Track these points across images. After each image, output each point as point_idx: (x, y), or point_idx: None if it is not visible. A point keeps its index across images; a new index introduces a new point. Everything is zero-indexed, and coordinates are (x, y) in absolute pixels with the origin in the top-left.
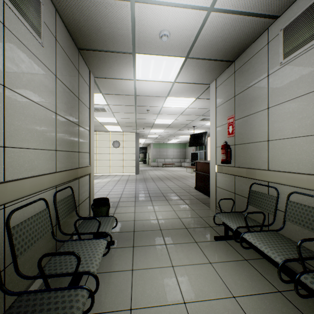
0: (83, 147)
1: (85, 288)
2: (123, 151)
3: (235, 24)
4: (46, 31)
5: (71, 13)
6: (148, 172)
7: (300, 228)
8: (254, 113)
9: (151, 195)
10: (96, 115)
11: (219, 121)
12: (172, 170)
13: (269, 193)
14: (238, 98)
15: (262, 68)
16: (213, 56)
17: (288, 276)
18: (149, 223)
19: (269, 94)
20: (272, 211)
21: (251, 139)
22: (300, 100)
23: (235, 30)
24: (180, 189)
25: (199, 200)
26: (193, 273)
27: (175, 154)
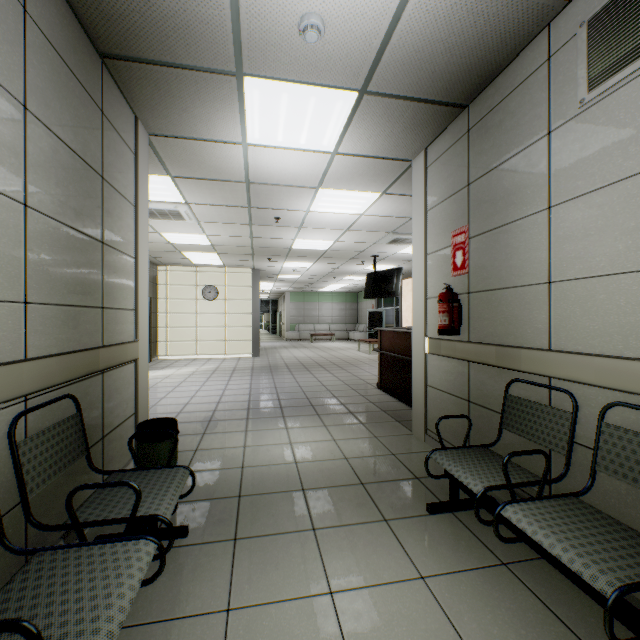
0: (117, 296)
1: None
2: (226, 307)
3: (477, 7)
4: None
5: None
6: (279, 352)
7: (630, 489)
8: (516, 220)
9: (284, 404)
10: (162, 226)
11: (432, 241)
12: (331, 347)
13: (552, 403)
14: (476, 188)
15: (534, 117)
16: (423, 91)
17: (620, 621)
18: (276, 474)
19: (551, 175)
20: (561, 447)
21: (508, 280)
22: (631, 185)
23: (476, 25)
24: (346, 388)
25: (389, 415)
26: (381, 610)
27: (337, 315)
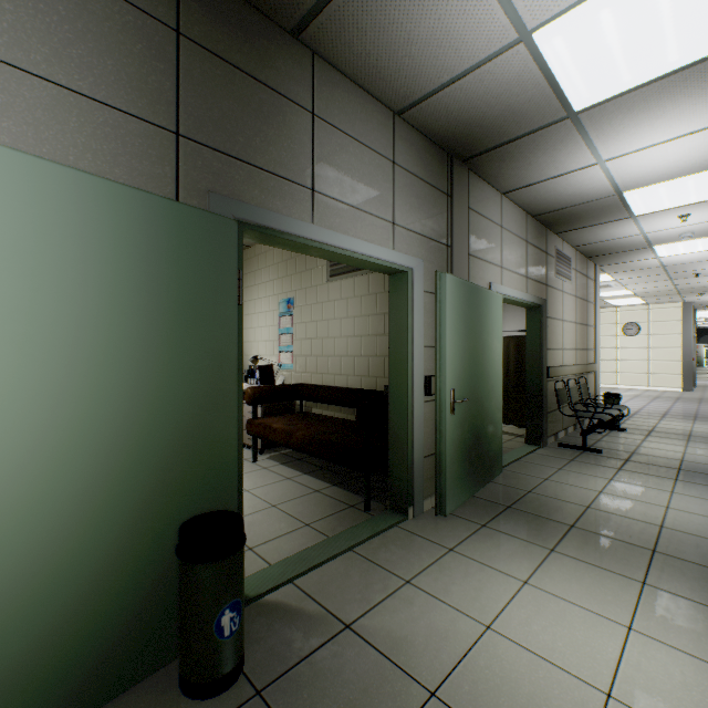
0: (589, 345)
1: (609, 415)
2: (648, 342)
3: None
4: (572, 272)
5: (587, 248)
6: None
7: None
8: None
9: (698, 416)
10: None
11: None
12: None
13: None
14: None
15: None
16: None
17: None
18: (674, 431)
19: None
20: None
21: None
22: None
23: None
24: None
25: None
26: (705, 451)
27: None
